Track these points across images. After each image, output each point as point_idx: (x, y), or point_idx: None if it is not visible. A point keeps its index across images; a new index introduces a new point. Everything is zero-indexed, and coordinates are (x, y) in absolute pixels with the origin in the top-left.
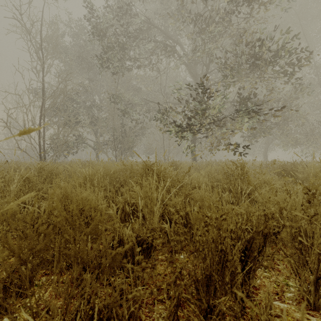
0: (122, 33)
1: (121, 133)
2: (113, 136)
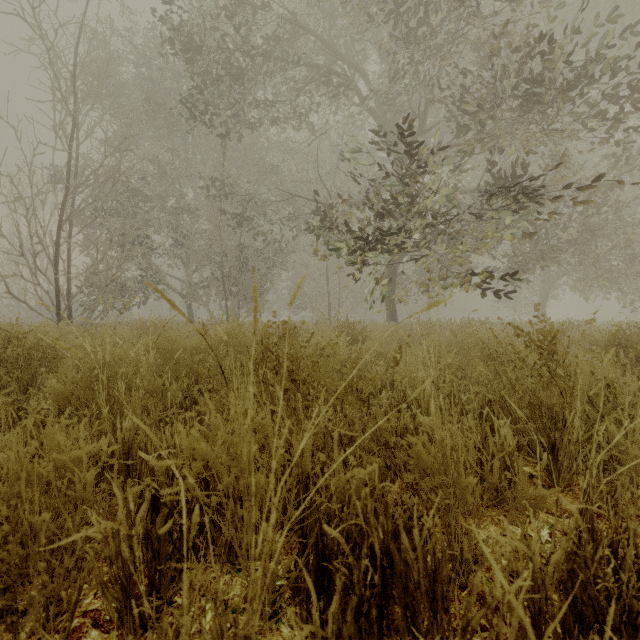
0: (236, 46)
1: (237, 263)
2: (221, 269)
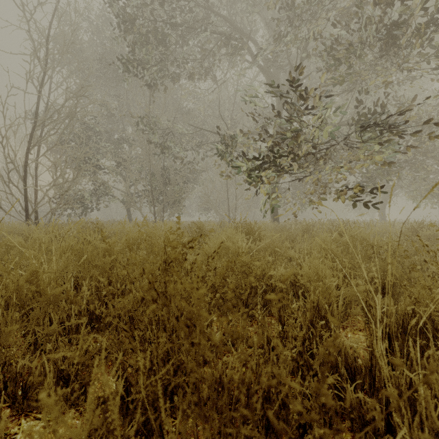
0: (160, 16)
1: (162, 179)
2: (150, 183)
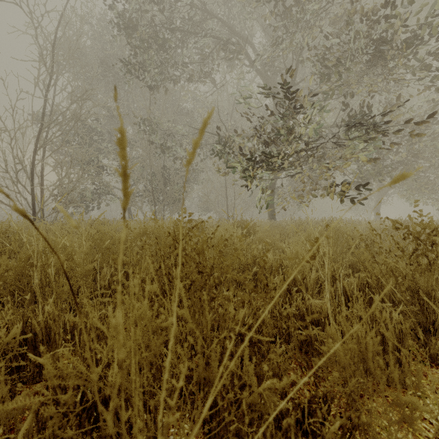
0: (161, 23)
1: (163, 179)
2: (151, 183)
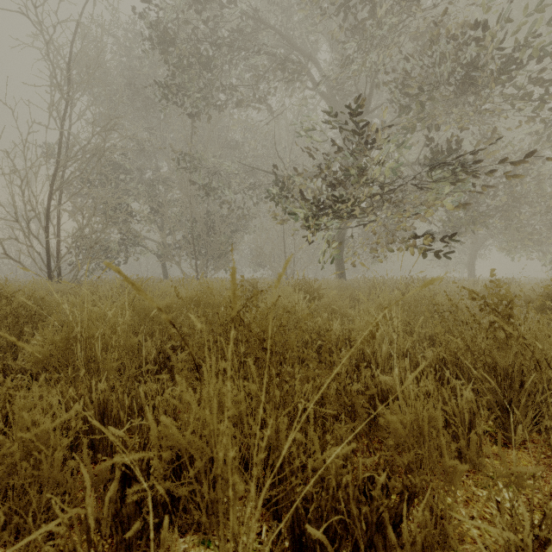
0: (205, 37)
1: (206, 227)
2: (191, 233)
